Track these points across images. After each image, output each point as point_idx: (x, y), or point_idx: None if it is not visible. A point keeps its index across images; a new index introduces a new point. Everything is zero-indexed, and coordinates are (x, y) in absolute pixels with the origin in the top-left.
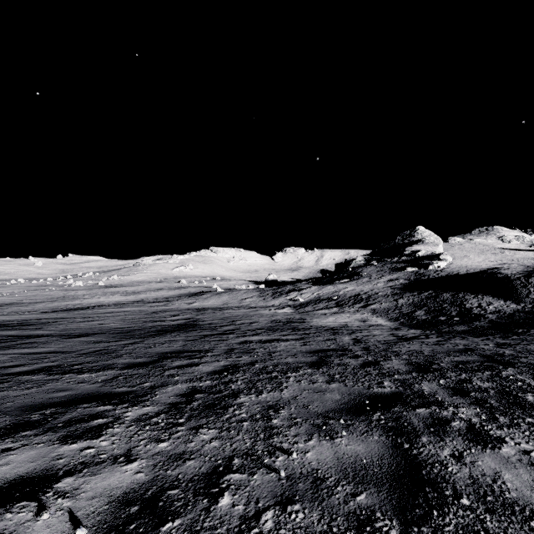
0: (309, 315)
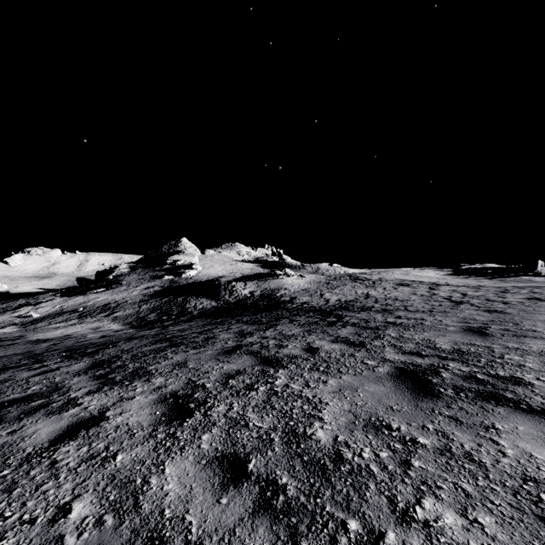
0: (34, 331)
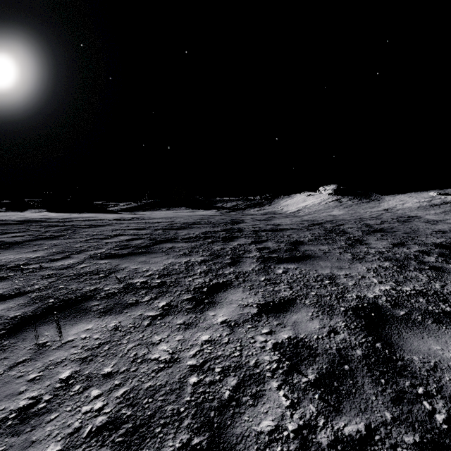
0: None
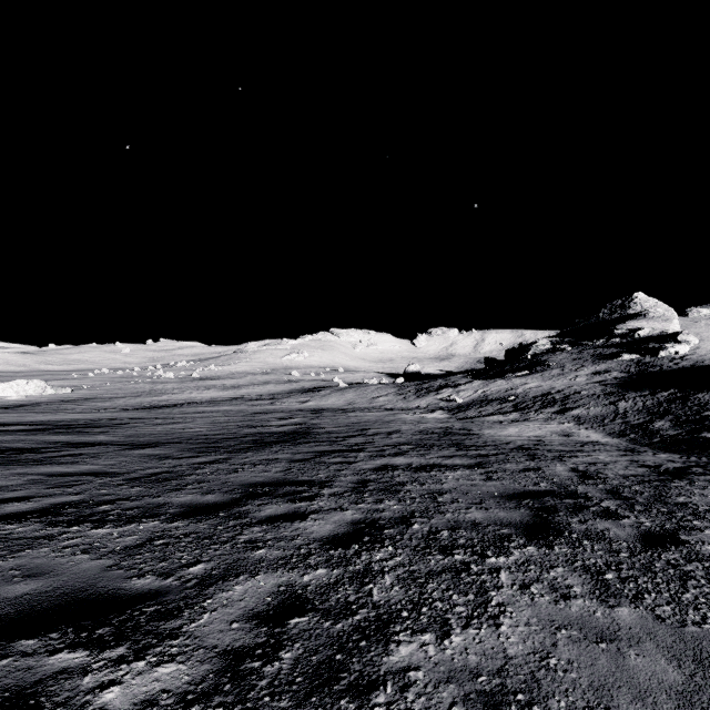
0: (474, 424)
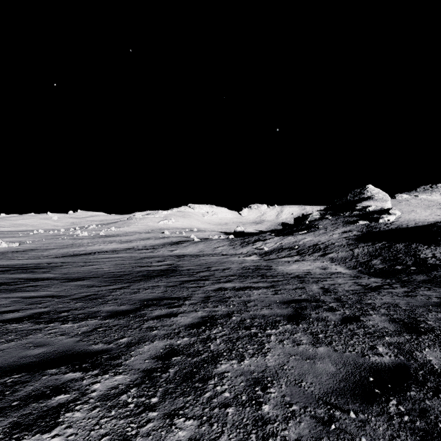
0: (274, 263)
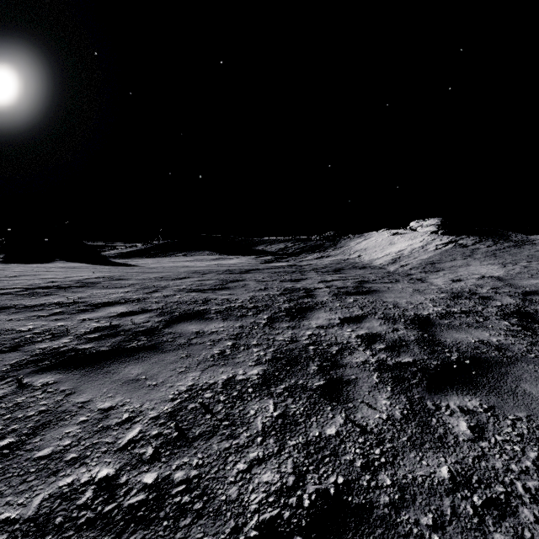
0: None
